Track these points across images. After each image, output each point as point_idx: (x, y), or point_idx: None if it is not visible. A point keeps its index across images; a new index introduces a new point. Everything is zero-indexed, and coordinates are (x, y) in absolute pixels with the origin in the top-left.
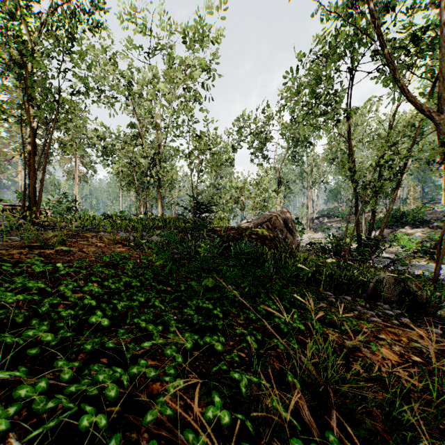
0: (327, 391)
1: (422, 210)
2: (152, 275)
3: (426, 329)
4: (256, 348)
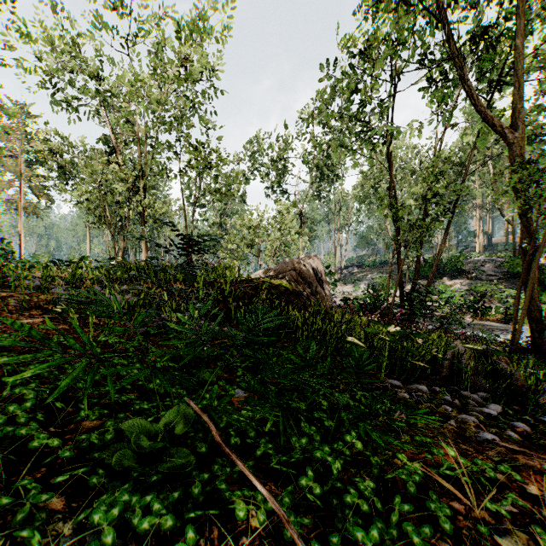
0: None
1: (461, 258)
2: (30, 402)
3: None
4: None
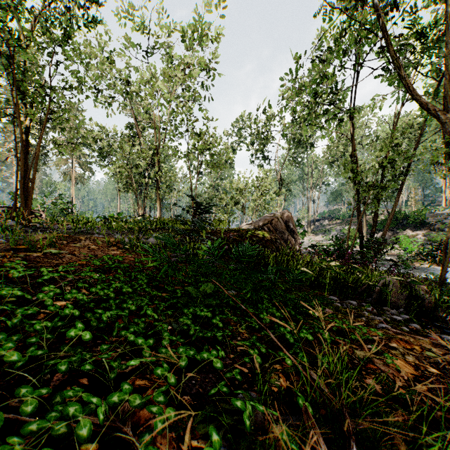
0: (343, 415)
1: (423, 212)
2: (146, 280)
3: (437, 335)
4: (260, 363)
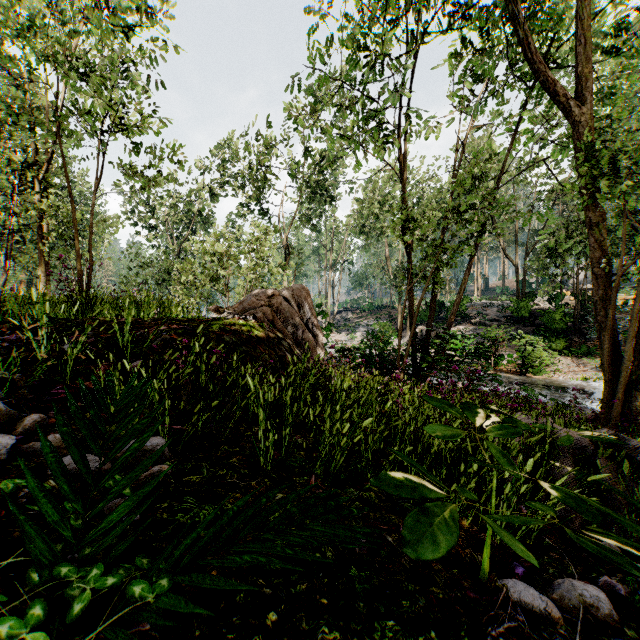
0: None
1: (465, 302)
2: None
3: None
4: None
